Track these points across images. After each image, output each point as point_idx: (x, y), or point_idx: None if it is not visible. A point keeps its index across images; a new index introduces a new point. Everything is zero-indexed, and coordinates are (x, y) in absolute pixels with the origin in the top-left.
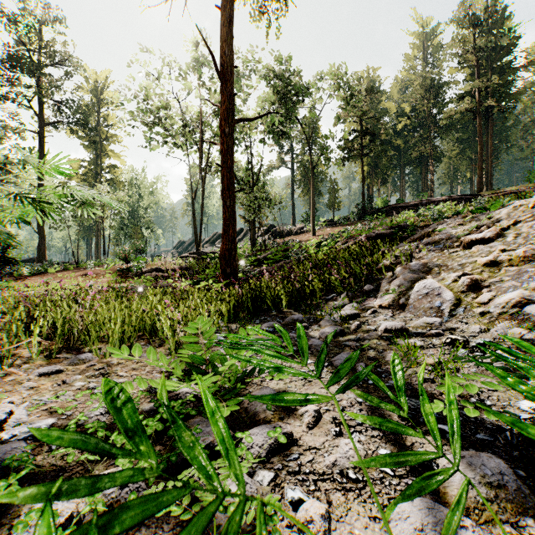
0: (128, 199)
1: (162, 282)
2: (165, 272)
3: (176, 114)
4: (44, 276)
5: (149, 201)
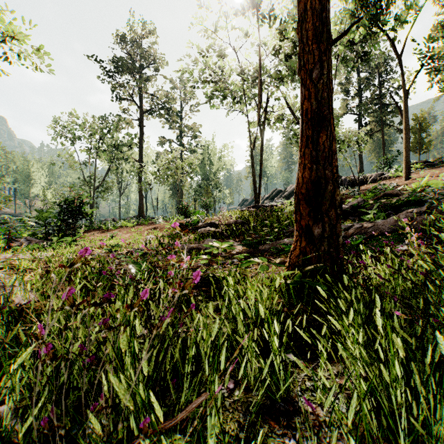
0: (202, 165)
1: (207, 241)
2: (219, 228)
3: (236, 71)
4: (123, 229)
5: (218, 166)
